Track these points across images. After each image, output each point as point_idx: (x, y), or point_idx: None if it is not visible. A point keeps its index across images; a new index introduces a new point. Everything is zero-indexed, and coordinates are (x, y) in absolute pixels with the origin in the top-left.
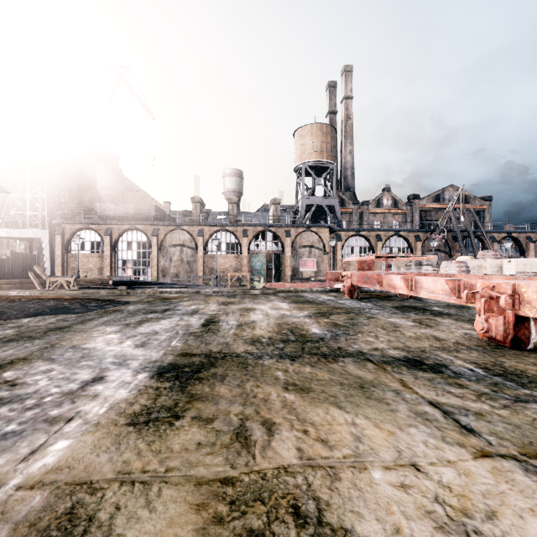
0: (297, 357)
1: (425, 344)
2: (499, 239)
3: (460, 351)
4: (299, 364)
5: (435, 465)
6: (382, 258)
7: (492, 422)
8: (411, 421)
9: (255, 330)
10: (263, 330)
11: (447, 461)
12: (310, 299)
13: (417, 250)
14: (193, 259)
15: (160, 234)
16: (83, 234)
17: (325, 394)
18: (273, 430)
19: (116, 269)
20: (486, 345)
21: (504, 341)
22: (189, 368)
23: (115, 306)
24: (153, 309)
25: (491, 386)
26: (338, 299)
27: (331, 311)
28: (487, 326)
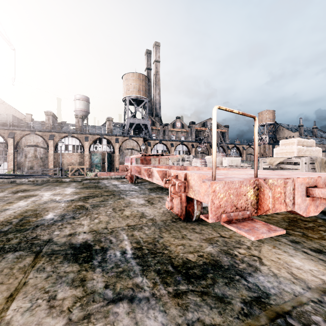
0: None
1: (125, 223)
2: (231, 148)
3: (142, 229)
4: None
5: None
6: (156, 156)
7: None
8: None
9: None
10: None
11: None
12: (99, 185)
13: (192, 152)
14: (45, 156)
15: (16, 137)
16: None
17: None
18: None
19: None
20: (170, 219)
21: (181, 216)
22: None
23: None
24: None
25: (113, 277)
26: (122, 183)
27: (99, 194)
28: (171, 205)
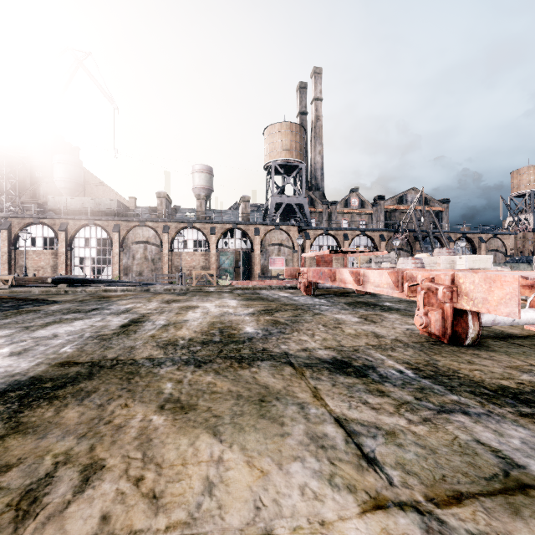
0: (206, 363)
1: (362, 342)
2: (455, 239)
3: (395, 350)
4: (202, 372)
5: (299, 532)
6: (340, 254)
7: (403, 446)
8: (300, 451)
9: (180, 330)
10: (190, 330)
11: (320, 523)
12: (264, 296)
13: (381, 249)
14: (158, 257)
15: (122, 230)
16: (34, 229)
17: (207, 414)
18: (91, 480)
19: (72, 267)
20: (424, 341)
21: (443, 337)
22: (52, 383)
23: (35, 306)
24: (79, 308)
25: (416, 392)
26: (294, 295)
27: (279, 308)
28: (426, 321)
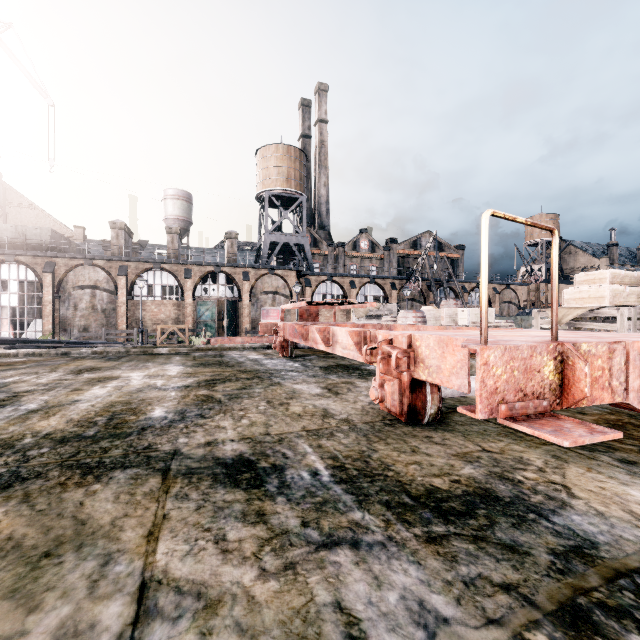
0: (26, 480)
1: (299, 426)
2: (470, 289)
3: (333, 436)
4: None
5: None
6: (329, 306)
7: (211, 634)
8: None
9: (47, 419)
10: (64, 418)
11: None
12: (226, 360)
13: (393, 299)
14: (111, 307)
15: (58, 270)
16: None
17: None
18: None
19: None
20: (379, 420)
21: (400, 414)
22: None
23: None
24: None
25: (311, 510)
26: (266, 358)
27: (231, 377)
28: (381, 395)
